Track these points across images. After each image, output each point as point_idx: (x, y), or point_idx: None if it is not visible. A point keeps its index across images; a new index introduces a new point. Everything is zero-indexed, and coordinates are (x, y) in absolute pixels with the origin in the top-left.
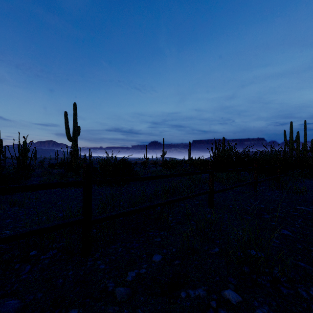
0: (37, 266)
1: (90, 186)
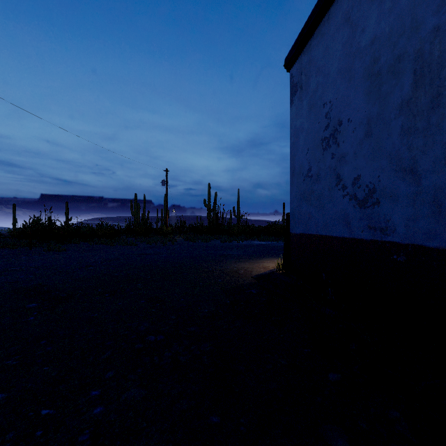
0: None
1: None
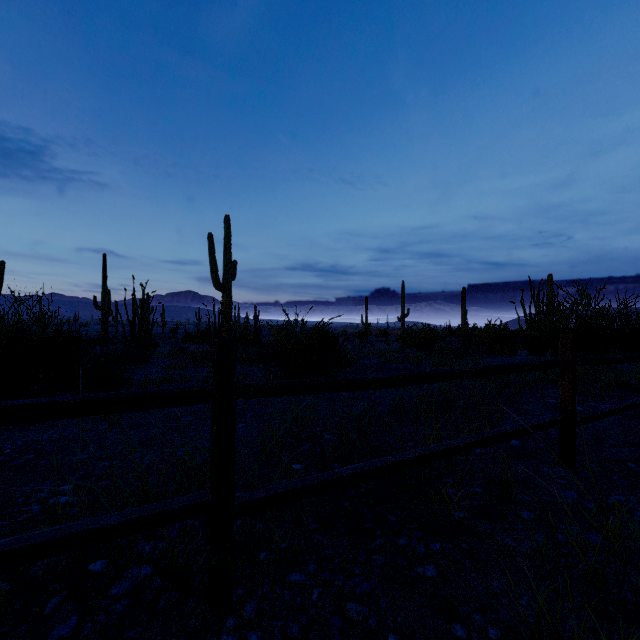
0: (96, 618)
1: (229, 404)
